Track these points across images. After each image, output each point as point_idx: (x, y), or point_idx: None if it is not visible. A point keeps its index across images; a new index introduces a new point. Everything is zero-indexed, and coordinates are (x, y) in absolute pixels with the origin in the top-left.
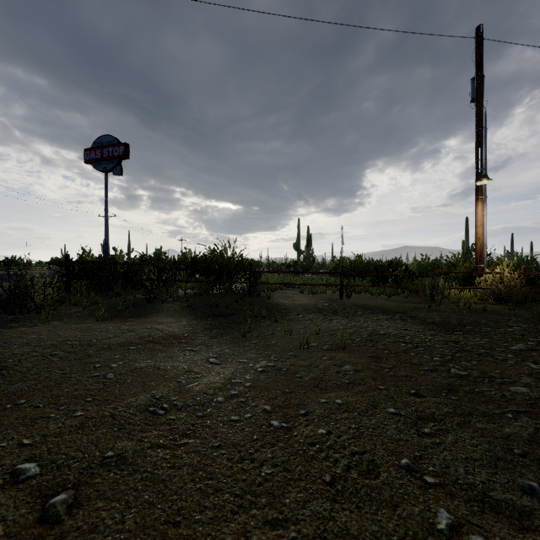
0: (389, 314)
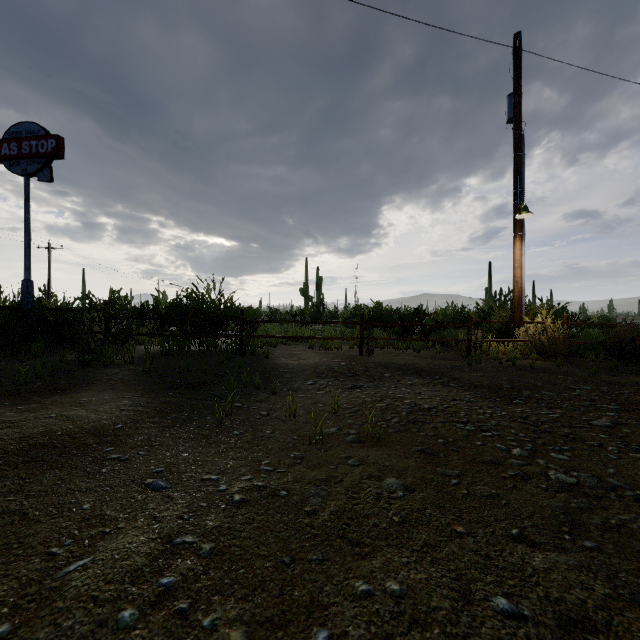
0: (424, 376)
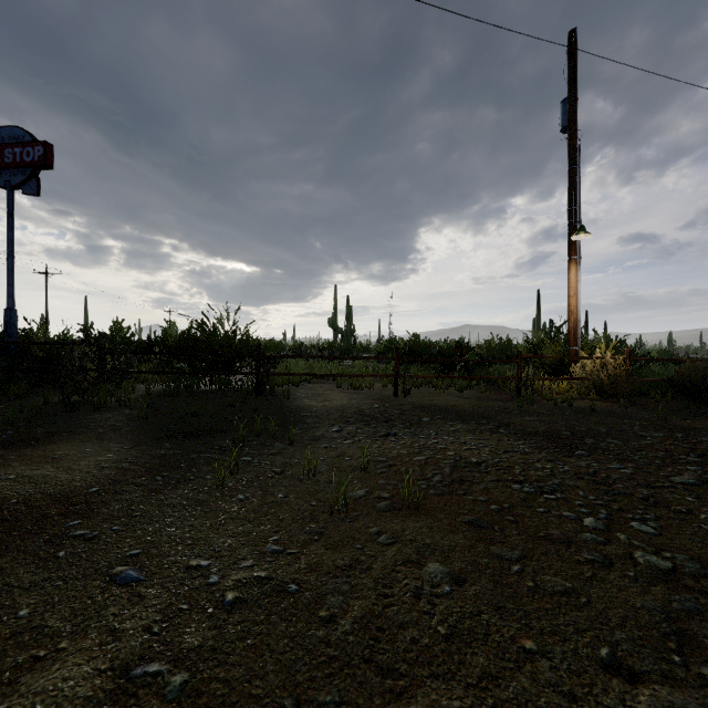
0: (469, 420)
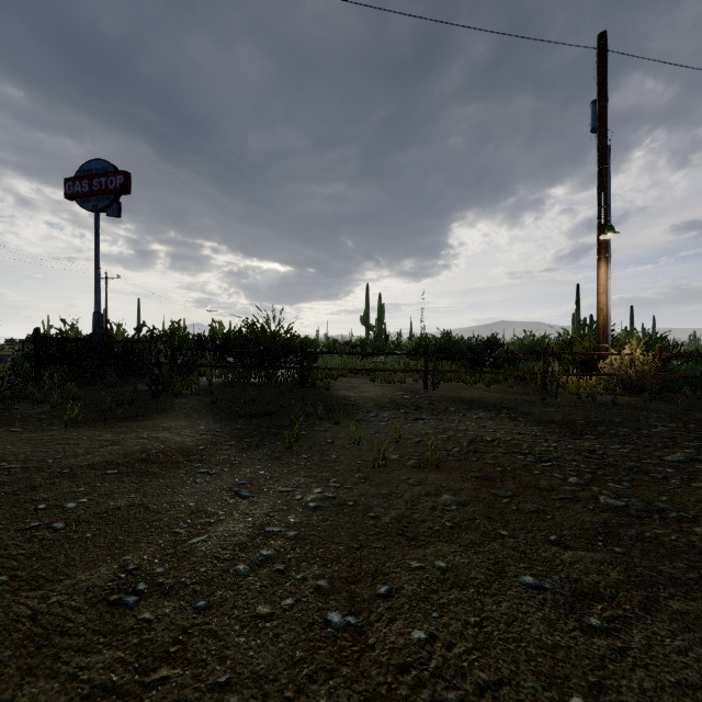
0: (492, 410)
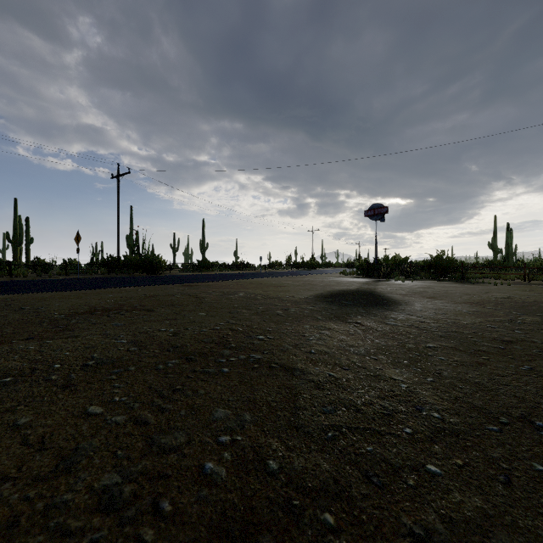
0: None
